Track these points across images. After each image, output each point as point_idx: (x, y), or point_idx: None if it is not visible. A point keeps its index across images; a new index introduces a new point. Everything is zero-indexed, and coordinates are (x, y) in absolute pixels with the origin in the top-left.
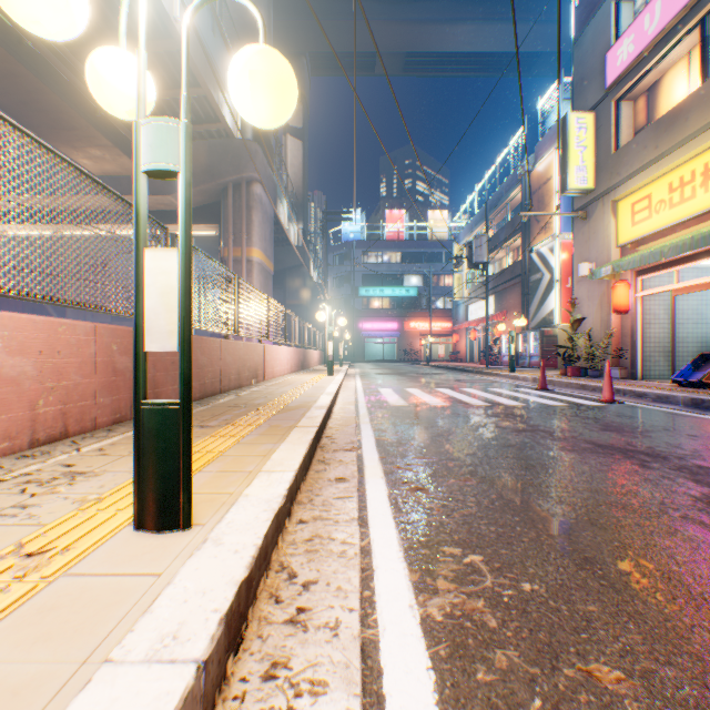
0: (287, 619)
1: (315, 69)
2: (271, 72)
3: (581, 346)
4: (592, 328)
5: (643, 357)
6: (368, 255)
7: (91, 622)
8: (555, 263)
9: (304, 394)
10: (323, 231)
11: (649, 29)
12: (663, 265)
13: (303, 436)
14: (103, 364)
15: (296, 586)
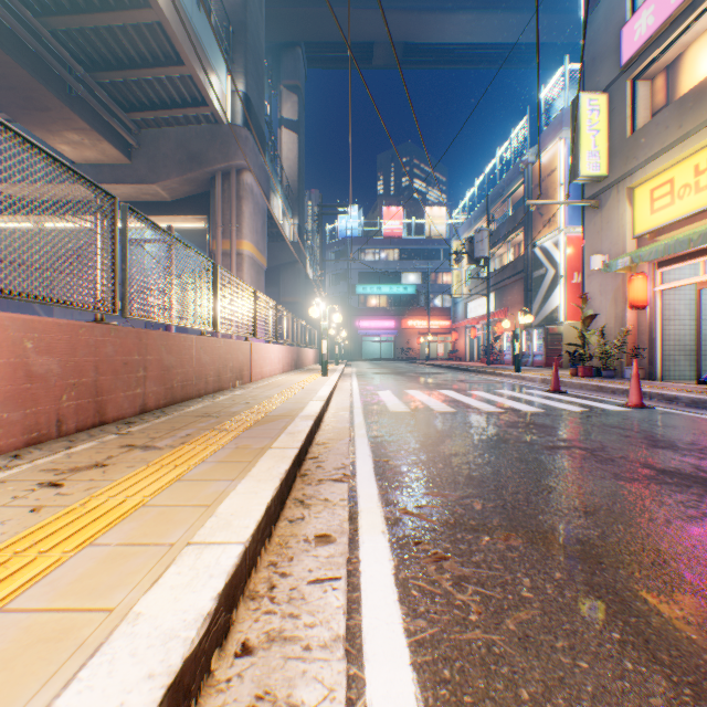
0: None
1: (311, 61)
2: None
3: (594, 344)
4: (606, 325)
5: (663, 356)
6: (366, 252)
7: None
8: (560, 258)
9: (291, 399)
10: (318, 225)
11: None
12: (688, 256)
13: (275, 465)
14: (8, 367)
15: None
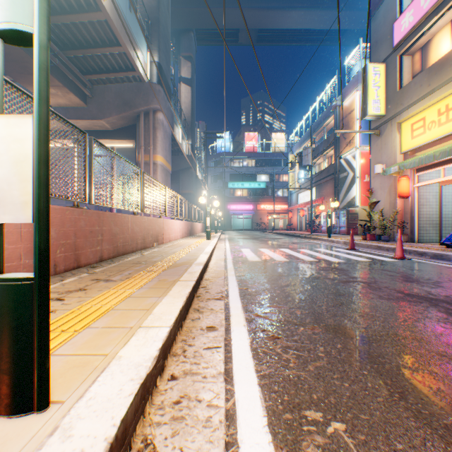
0: None
1: (199, 40)
2: None
3: (376, 220)
4: (384, 208)
5: (419, 227)
6: (234, 162)
7: None
8: (356, 165)
9: (189, 253)
10: (204, 145)
11: (424, 5)
12: (434, 165)
13: (182, 290)
14: (28, 233)
15: None
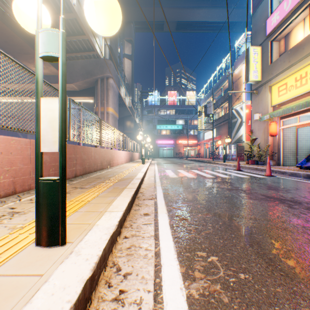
0: (114, 298)
1: (137, 29)
2: (106, 2)
3: (255, 151)
4: (260, 143)
5: (283, 156)
6: (160, 111)
7: None
8: (243, 114)
9: (131, 172)
10: (140, 100)
11: (286, 8)
12: (292, 114)
13: (128, 193)
14: (34, 158)
15: (120, 276)
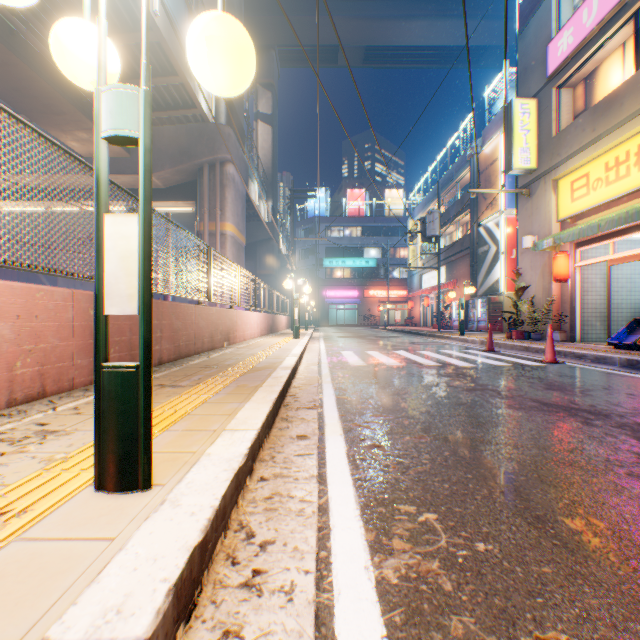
0: (242, 583)
1: (283, 61)
2: (228, 38)
3: (525, 312)
4: (535, 296)
5: (582, 322)
6: (332, 230)
7: (34, 594)
8: (500, 236)
9: (271, 355)
10: (290, 207)
11: (587, 22)
12: (600, 238)
13: (267, 395)
14: (81, 328)
15: (253, 546)
